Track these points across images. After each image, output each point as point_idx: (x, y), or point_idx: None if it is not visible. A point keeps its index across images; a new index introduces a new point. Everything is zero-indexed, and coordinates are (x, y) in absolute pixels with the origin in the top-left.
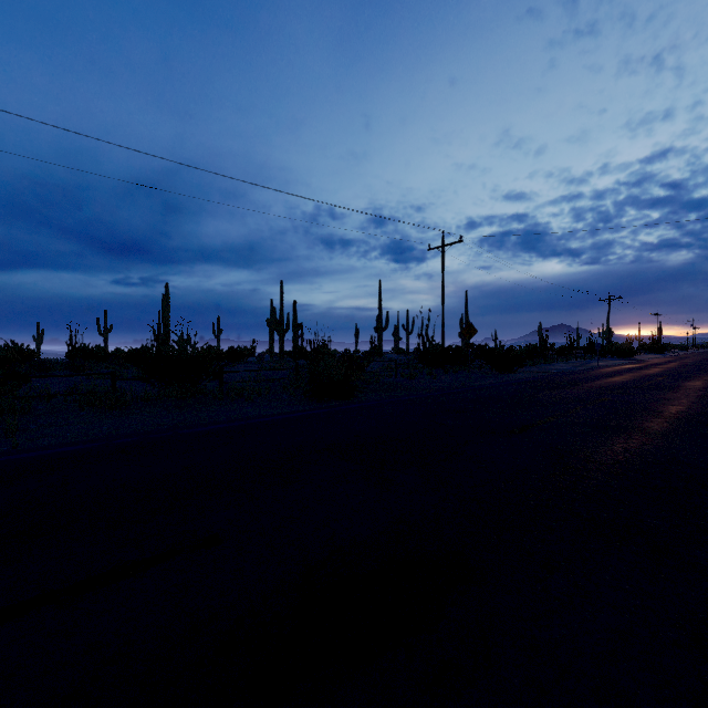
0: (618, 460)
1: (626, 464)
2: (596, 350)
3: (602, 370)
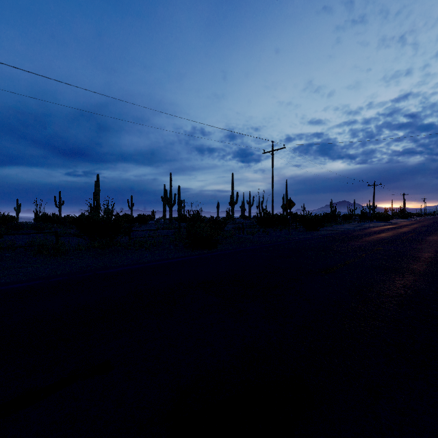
0: (401, 294)
1: (407, 296)
2: (367, 216)
3: (372, 229)
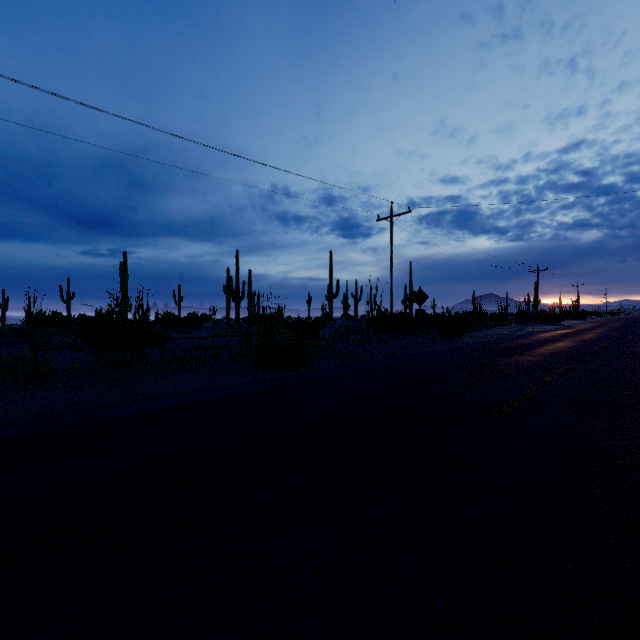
0: None
1: None
2: (528, 316)
3: (540, 335)
